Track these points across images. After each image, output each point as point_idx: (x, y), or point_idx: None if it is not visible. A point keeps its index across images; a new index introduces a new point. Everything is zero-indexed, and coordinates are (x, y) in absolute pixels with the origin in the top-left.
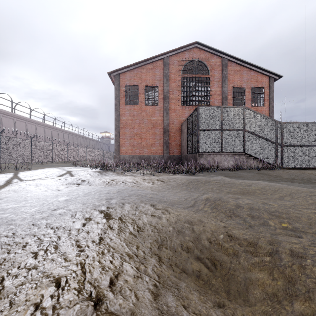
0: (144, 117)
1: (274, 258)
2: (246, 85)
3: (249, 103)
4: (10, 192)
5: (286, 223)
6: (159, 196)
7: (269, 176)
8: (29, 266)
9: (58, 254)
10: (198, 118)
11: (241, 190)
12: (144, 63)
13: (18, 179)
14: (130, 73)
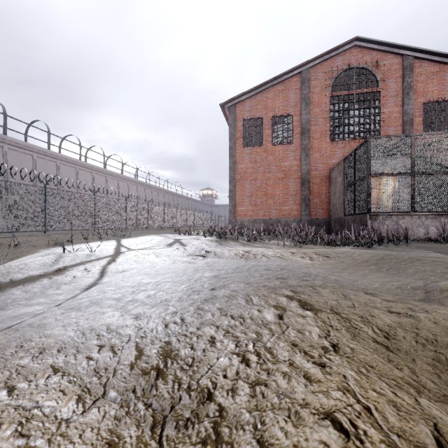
0: (271, 163)
1: None
2: None
3: None
4: (132, 262)
5: None
6: (345, 279)
7: None
8: (247, 379)
9: (286, 364)
10: (369, 157)
11: None
12: (272, 84)
13: (124, 247)
14: (251, 101)
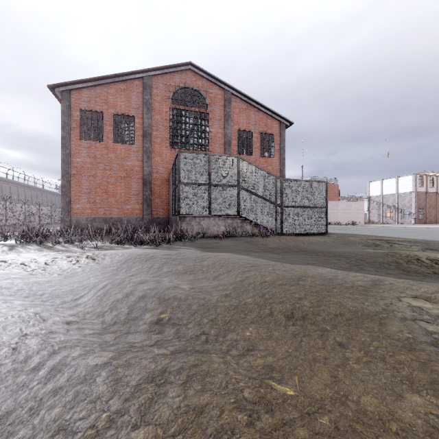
0: (112, 161)
1: (29, 377)
2: (253, 129)
3: (257, 153)
4: None
5: (168, 313)
6: (45, 285)
7: (256, 245)
8: None
9: None
10: (179, 168)
11: (186, 267)
12: (113, 80)
13: None
14: (89, 92)
